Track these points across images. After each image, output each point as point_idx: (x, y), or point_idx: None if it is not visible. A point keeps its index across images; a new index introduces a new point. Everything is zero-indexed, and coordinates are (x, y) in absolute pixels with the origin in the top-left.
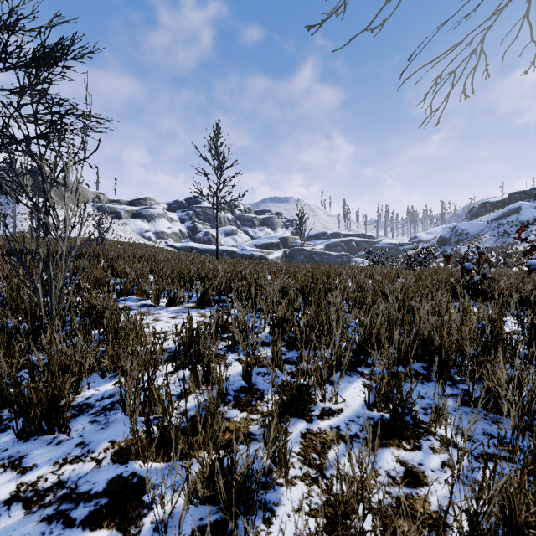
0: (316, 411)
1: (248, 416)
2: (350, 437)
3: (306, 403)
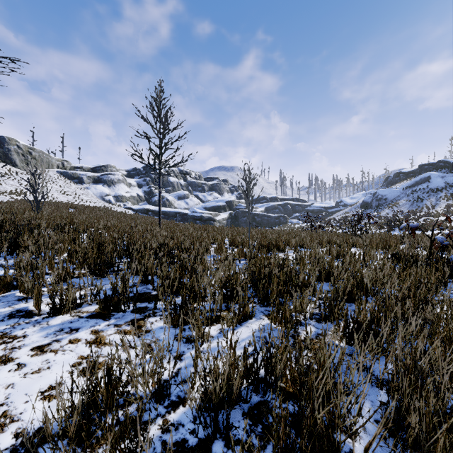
0: None
1: None
2: None
3: None
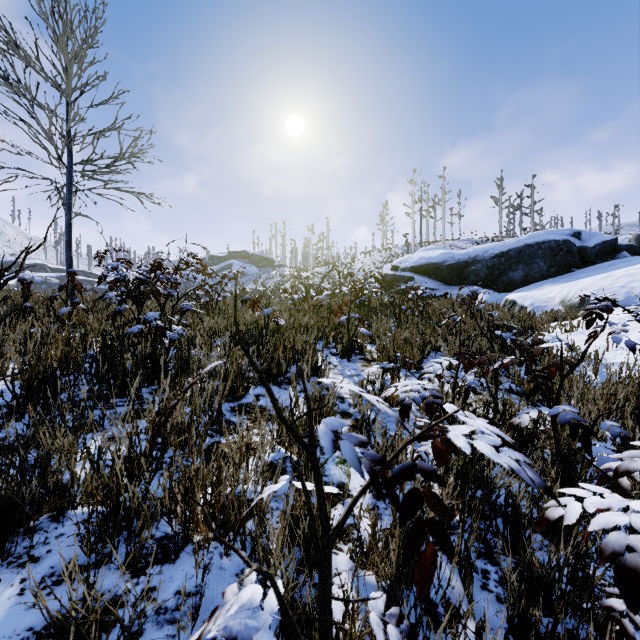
0: None
1: None
2: None
3: None
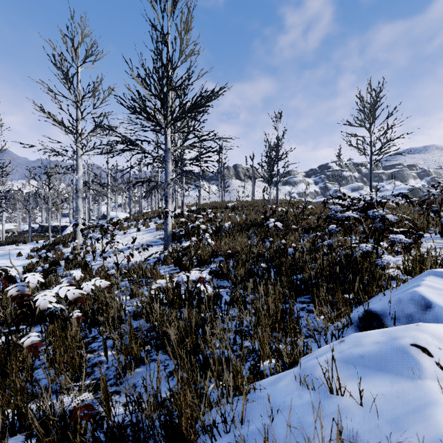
0: None
1: None
2: None
3: None
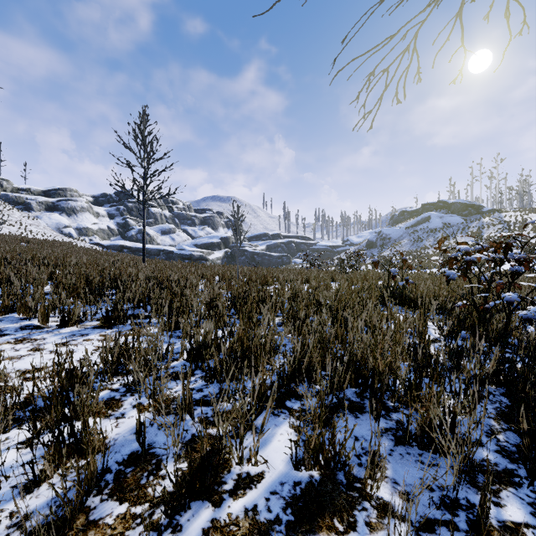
0: (229, 483)
1: (128, 511)
2: (269, 524)
3: (216, 472)
